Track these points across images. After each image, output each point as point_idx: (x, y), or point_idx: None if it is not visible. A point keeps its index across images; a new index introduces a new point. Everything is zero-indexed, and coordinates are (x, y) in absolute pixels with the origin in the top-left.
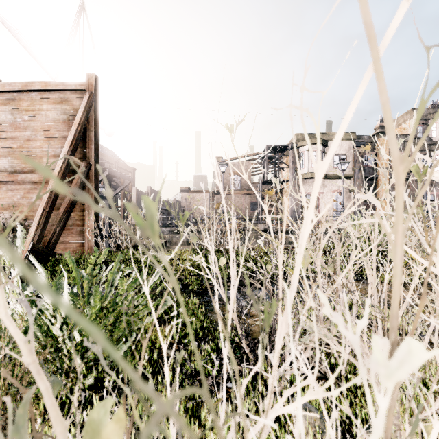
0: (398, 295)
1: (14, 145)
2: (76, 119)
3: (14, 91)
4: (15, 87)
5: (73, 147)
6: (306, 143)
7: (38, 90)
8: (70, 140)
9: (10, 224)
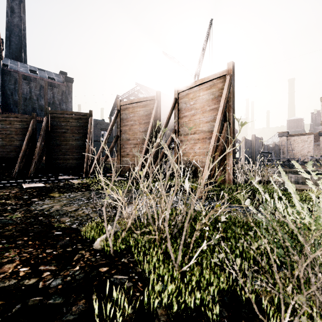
0: None
1: (186, 120)
2: (223, 96)
3: (186, 90)
4: (187, 87)
5: (223, 114)
6: None
7: (198, 85)
8: (221, 110)
9: None
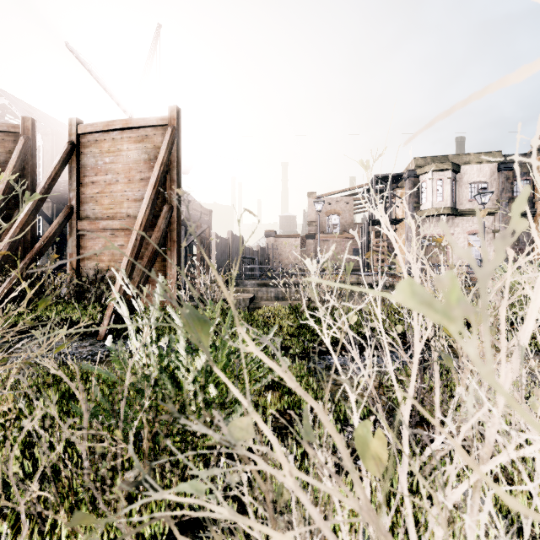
0: None
1: (96, 190)
2: (159, 158)
3: (95, 132)
4: (97, 128)
5: (156, 190)
6: (430, 169)
7: (119, 129)
8: (154, 183)
9: (233, 274)
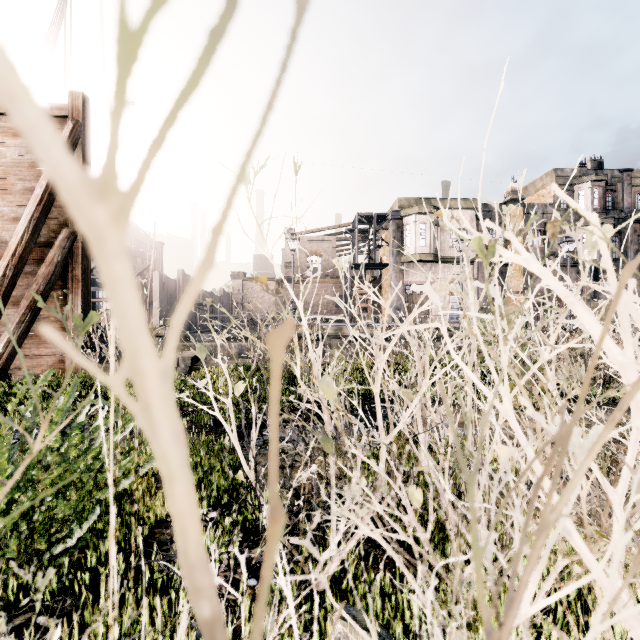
0: (193, 519)
1: None
2: None
3: None
4: None
5: (43, 206)
6: (413, 211)
7: None
8: (39, 195)
9: None
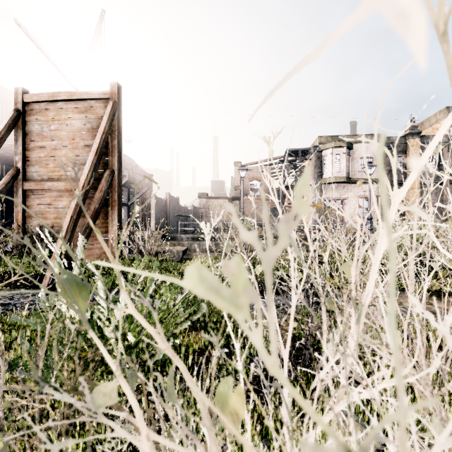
0: None
1: (41, 154)
2: (100, 128)
3: (41, 102)
4: (42, 98)
5: (98, 156)
6: (330, 146)
7: (64, 100)
8: (96, 149)
9: (121, 238)
